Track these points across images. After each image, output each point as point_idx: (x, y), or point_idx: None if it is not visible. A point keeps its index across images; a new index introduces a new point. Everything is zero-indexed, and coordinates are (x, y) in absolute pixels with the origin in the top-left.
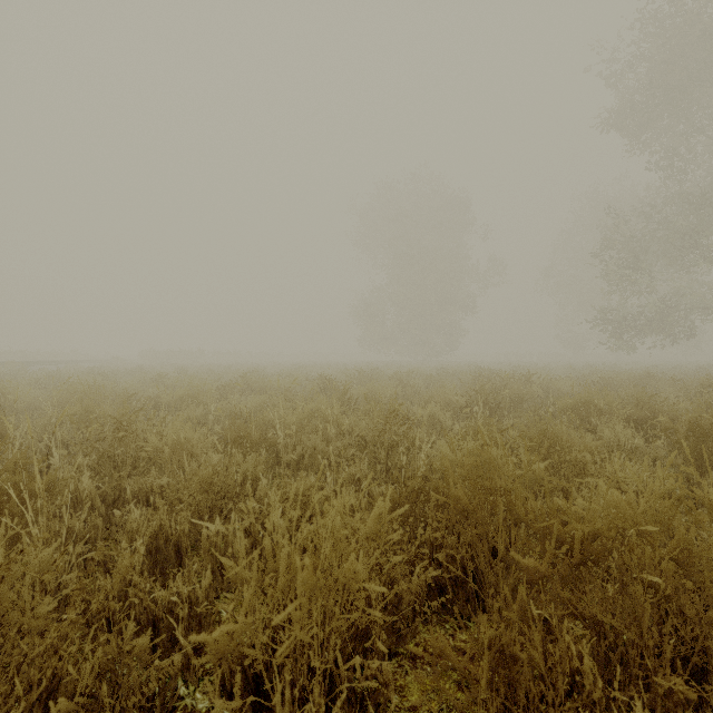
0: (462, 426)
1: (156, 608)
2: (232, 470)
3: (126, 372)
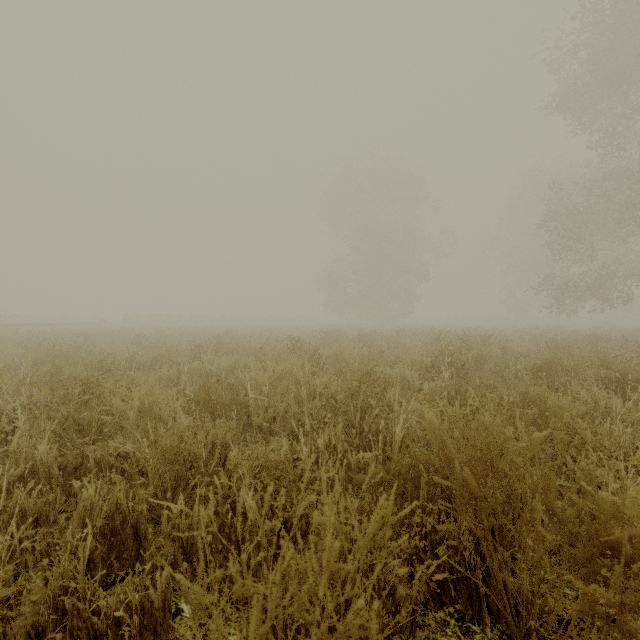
0: (429, 385)
1: (99, 621)
2: (200, 436)
3: (109, 334)
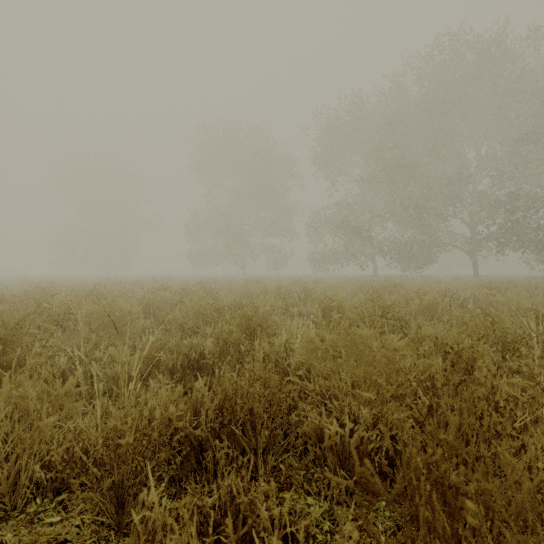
0: None
1: None
2: None
3: None
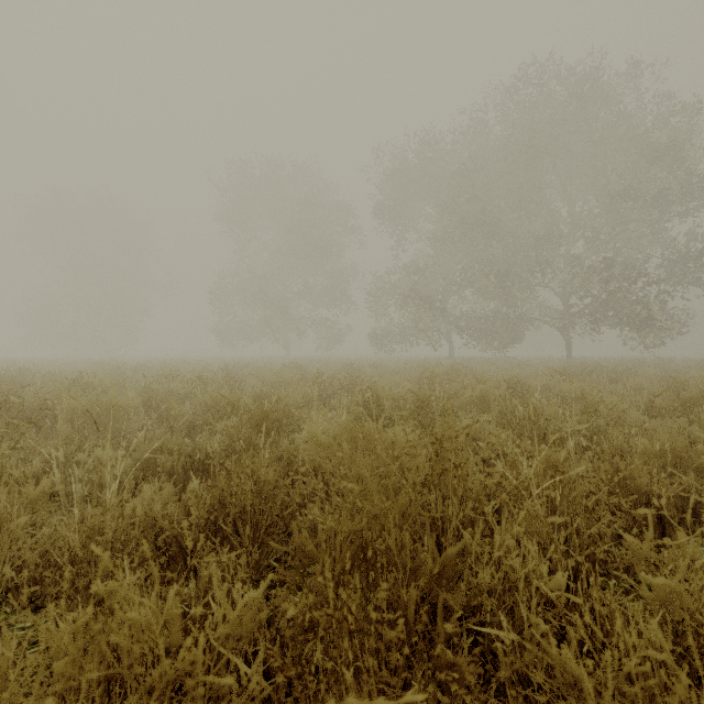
0: None
1: None
2: None
3: None
